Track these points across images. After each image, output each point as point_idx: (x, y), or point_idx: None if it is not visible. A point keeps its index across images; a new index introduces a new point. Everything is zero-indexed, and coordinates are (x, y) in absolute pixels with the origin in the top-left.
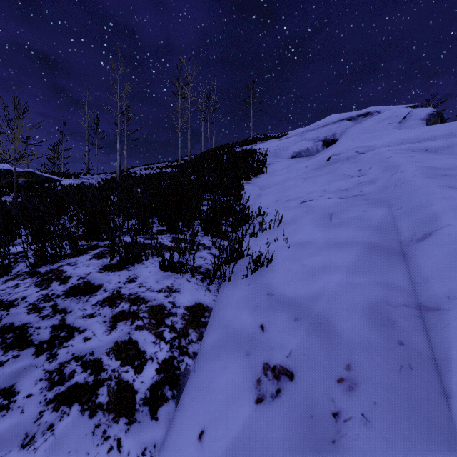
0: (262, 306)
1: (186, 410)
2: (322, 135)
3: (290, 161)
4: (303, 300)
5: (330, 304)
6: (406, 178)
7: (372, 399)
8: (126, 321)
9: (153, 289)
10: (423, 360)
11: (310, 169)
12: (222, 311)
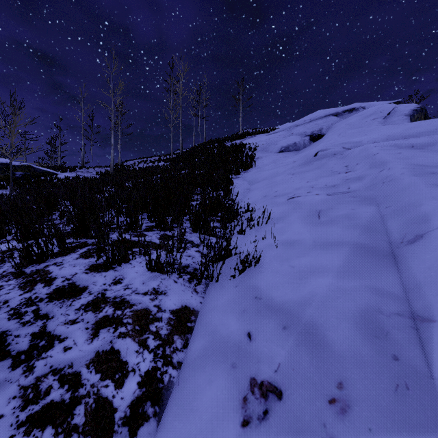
0: (249, 311)
1: (168, 430)
2: (309, 130)
3: (278, 155)
4: (291, 306)
5: (320, 311)
6: (394, 176)
7: (367, 425)
8: (109, 328)
9: (138, 291)
10: (420, 378)
11: (297, 164)
12: (209, 315)
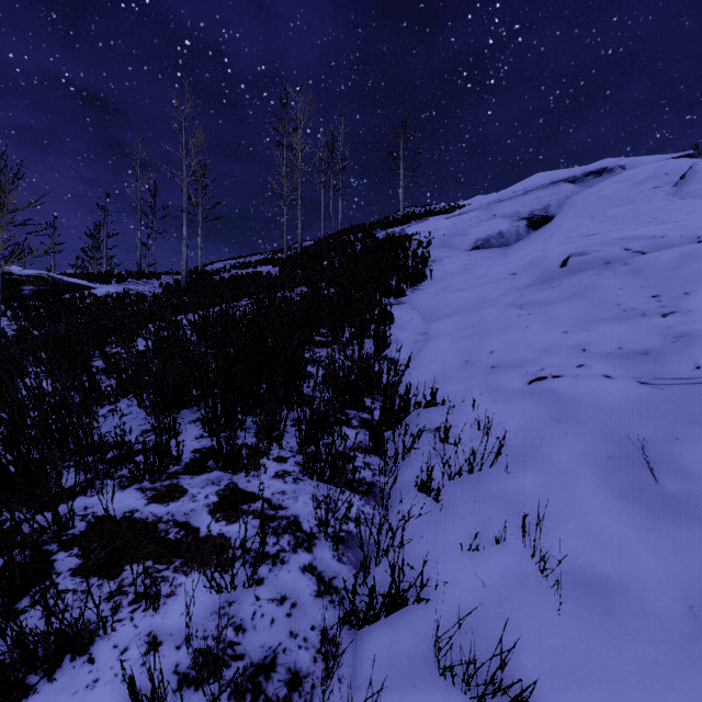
0: None
1: None
2: (525, 208)
3: (472, 255)
4: None
5: None
6: None
7: None
8: None
9: None
10: None
11: (526, 283)
12: None
